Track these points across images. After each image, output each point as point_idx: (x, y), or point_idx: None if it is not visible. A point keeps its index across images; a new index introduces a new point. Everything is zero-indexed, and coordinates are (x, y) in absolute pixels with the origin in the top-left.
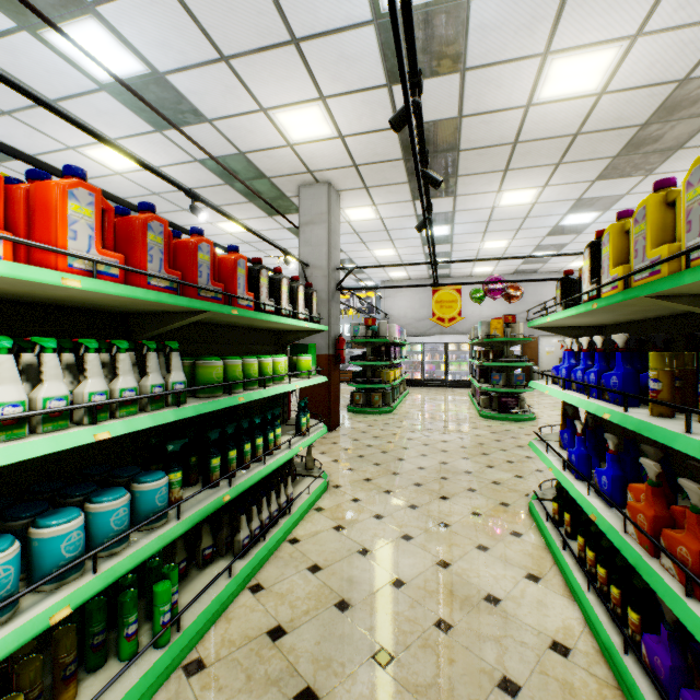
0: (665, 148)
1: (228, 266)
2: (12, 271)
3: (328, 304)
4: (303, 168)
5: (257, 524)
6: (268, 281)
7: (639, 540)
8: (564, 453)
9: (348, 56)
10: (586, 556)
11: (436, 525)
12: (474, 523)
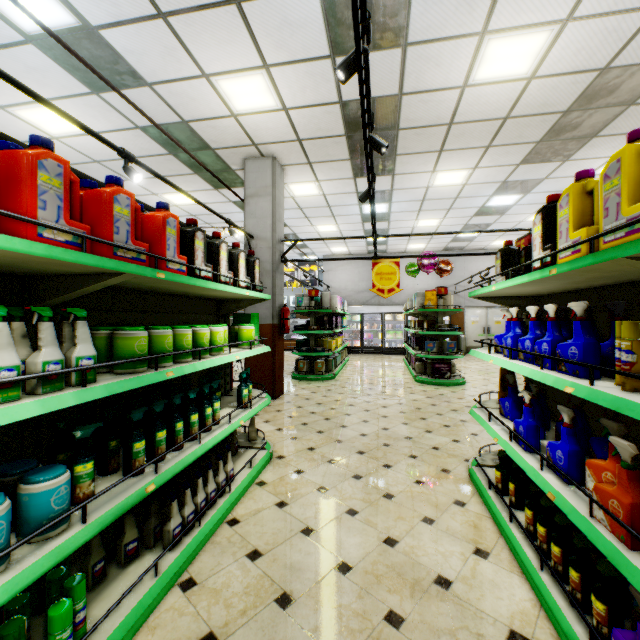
0: (582, 135)
1: (154, 224)
2: None
3: (273, 275)
4: (248, 141)
5: (191, 509)
6: (204, 245)
7: (611, 528)
8: (506, 421)
9: (291, 21)
10: (537, 531)
11: (381, 497)
12: (418, 492)
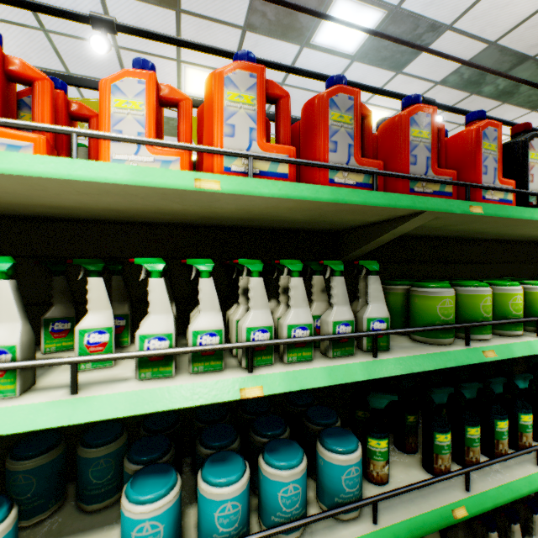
0: None
1: (463, 144)
2: (135, 177)
3: None
4: None
5: None
6: None
7: None
8: None
9: None
10: None
11: None
12: None
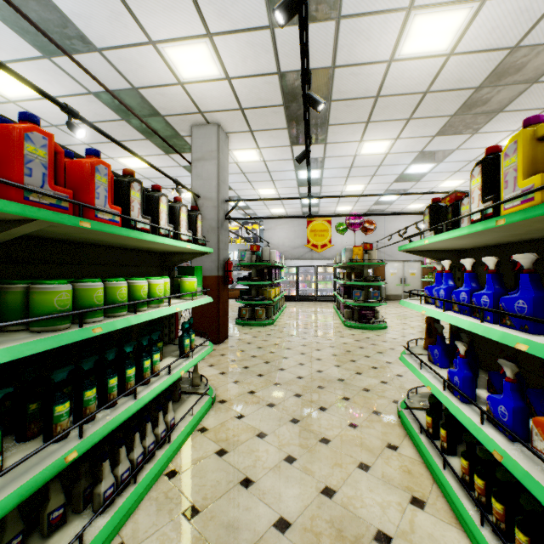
0: (490, 110)
1: (81, 170)
2: None
3: (218, 231)
4: (194, 109)
5: (126, 466)
6: (141, 196)
7: None
8: (436, 368)
9: None
10: (474, 482)
11: (318, 441)
12: (352, 436)
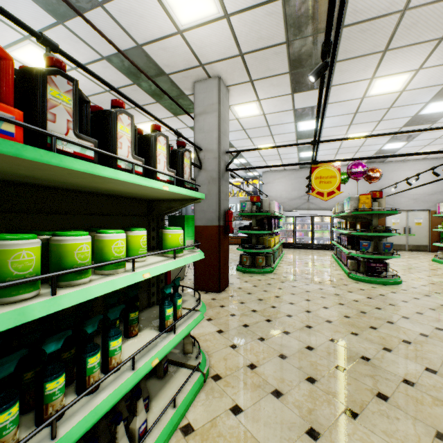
0: None
1: None
2: None
3: (218, 182)
4: (195, 62)
5: None
6: (75, 103)
7: None
8: None
9: None
10: None
11: None
12: None
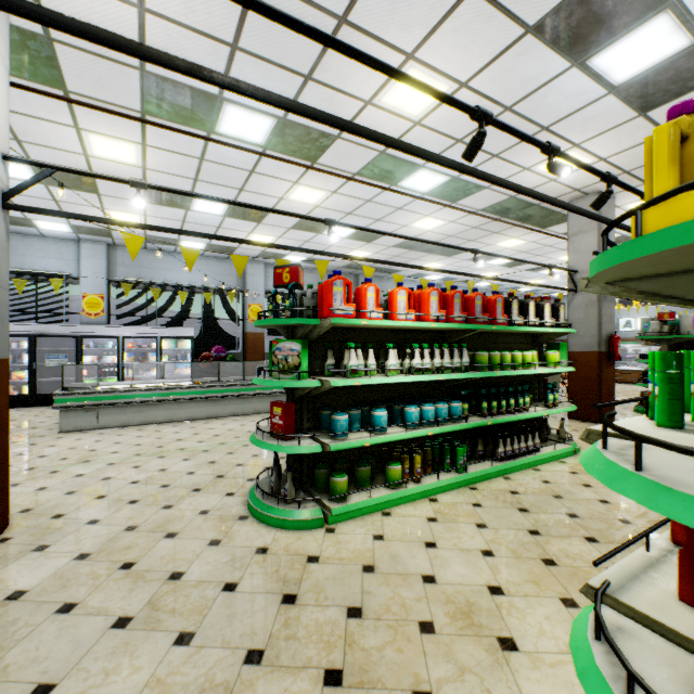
0: None
1: (491, 303)
2: (420, 325)
3: (598, 305)
4: (568, 190)
5: (509, 449)
6: (517, 306)
7: None
8: None
9: (592, 117)
10: None
11: None
12: None
